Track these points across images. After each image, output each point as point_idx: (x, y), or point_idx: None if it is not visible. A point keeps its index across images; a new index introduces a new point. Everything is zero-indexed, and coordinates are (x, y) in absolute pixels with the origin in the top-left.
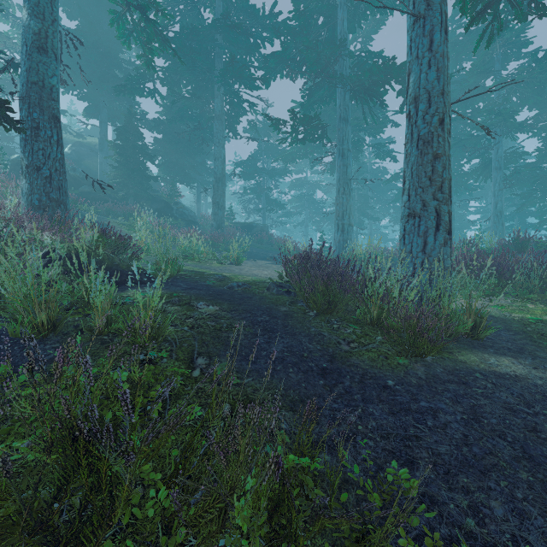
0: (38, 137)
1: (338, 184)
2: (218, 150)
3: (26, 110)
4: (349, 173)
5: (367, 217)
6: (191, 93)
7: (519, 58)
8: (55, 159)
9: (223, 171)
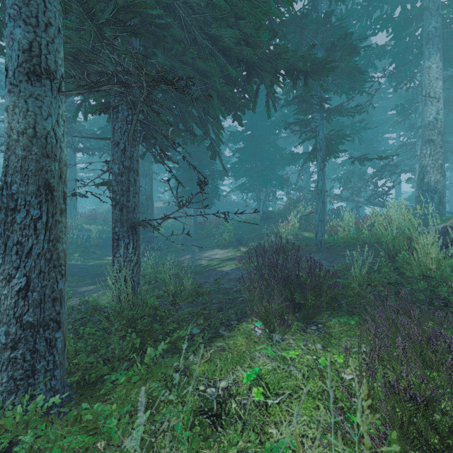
0: None
1: None
2: None
3: None
4: None
5: None
6: None
7: None
8: None
9: None
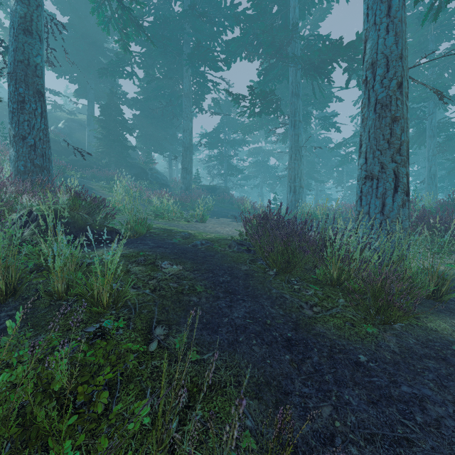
0: (23, 109)
1: (291, 151)
2: (186, 123)
3: (13, 86)
4: (300, 141)
5: (314, 180)
6: (163, 74)
7: (450, 39)
8: (39, 129)
9: (190, 141)
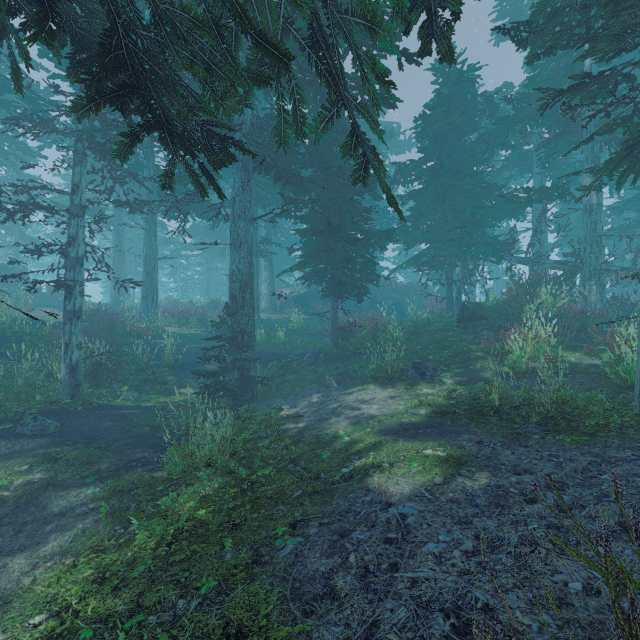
0: None
1: (115, 254)
2: None
3: None
4: (124, 247)
5: None
6: None
7: None
8: None
9: None
